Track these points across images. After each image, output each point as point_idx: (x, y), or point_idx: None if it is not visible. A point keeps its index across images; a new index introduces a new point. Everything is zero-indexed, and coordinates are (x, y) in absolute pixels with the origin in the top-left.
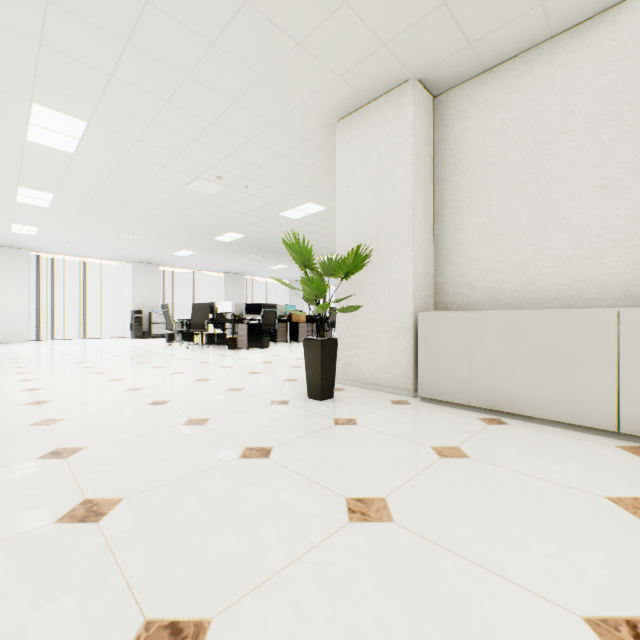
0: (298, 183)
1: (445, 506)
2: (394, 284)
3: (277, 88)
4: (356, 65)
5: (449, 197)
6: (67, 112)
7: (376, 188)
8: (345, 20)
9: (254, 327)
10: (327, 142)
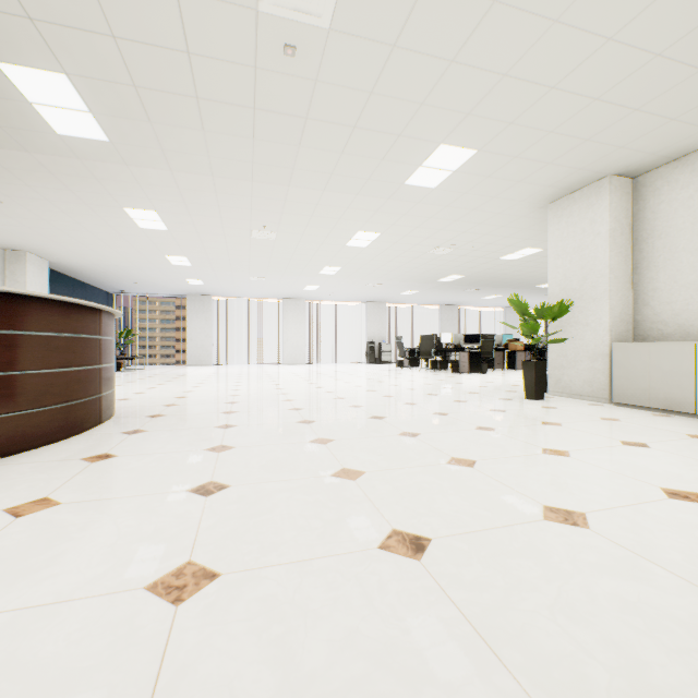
0: (516, 238)
1: (589, 427)
2: (594, 323)
3: (502, 199)
4: (560, 180)
5: (645, 255)
6: (373, 231)
7: (580, 253)
8: (549, 168)
9: (474, 355)
10: (541, 214)
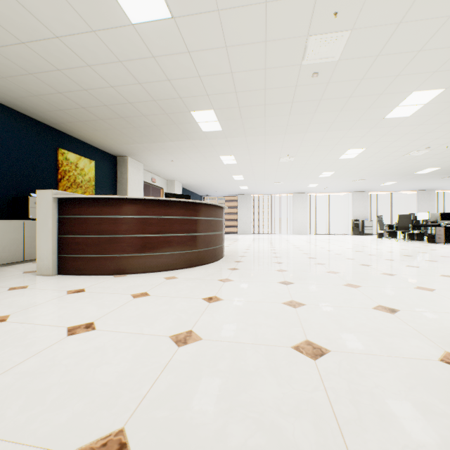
0: None
1: None
2: None
3: None
4: None
5: None
6: (359, 148)
7: None
8: None
9: (449, 229)
10: None
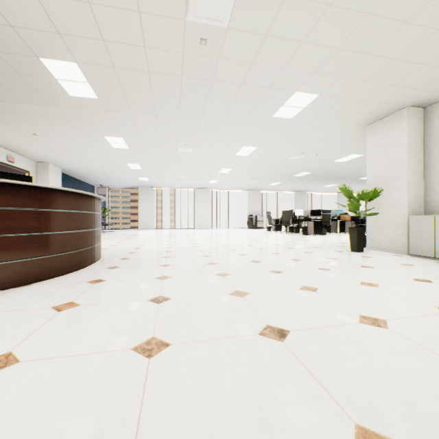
0: (345, 148)
1: (392, 269)
2: (397, 202)
3: (335, 124)
4: (374, 111)
5: (432, 157)
6: (252, 146)
7: (387, 157)
8: (367, 103)
9: (317, 223)
10: (361, 132)
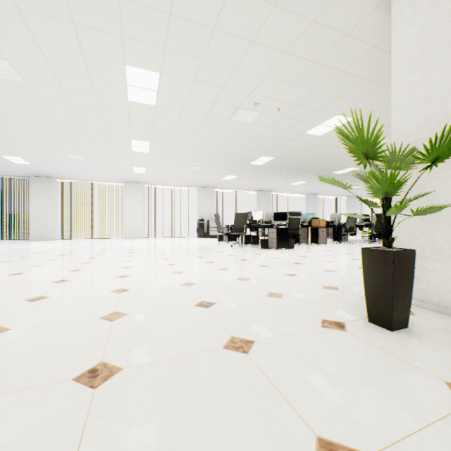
0: (328, 94)
1: None
2: None
3: None
4: None
5: None
6: (146, 67)
7: None
8: None
9: (282, 231)
10: (372, 29)
